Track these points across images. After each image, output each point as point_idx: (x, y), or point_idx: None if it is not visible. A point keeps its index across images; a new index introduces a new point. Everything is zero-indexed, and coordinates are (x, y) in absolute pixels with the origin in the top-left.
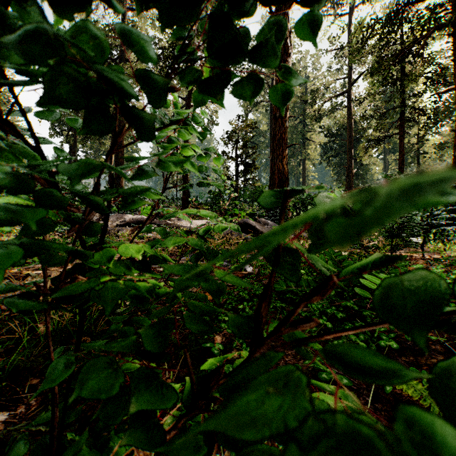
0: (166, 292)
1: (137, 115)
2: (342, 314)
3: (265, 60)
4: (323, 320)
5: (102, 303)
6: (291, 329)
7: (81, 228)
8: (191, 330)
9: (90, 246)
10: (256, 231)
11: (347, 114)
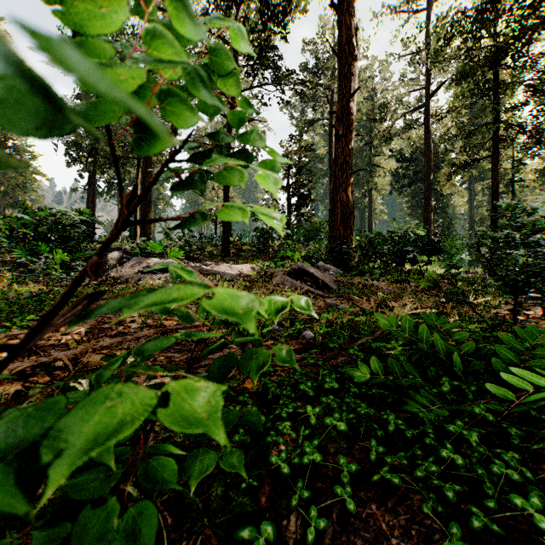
0: (108, 527)
1: None
2: (476, 436)
3: None
4: (448, 452)
5: None
6: None
7: None
8: None
9: None
10: (314, 279)
11: (424, 133)
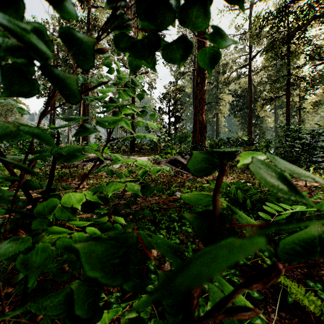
0: (109, 227)
1: (60, 77)
2: None
3: (195, 24)
4: None
5: (28, 271)
6: (226, 314)
7: (21, 185)
8: (123, 287)
9: (42, 192)
10: (183, 165)
11: (248, 80)
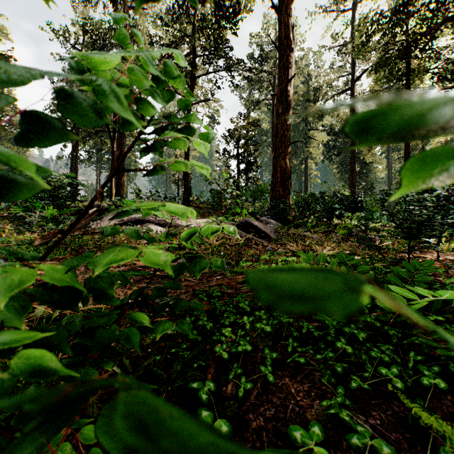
0: (115, 335)
1: None
2: (363, 334)
3: None
4: (342, 344)
5: None
6: None
7: None
8: None
9: None
10: (258, 230)
11: (350, 111)
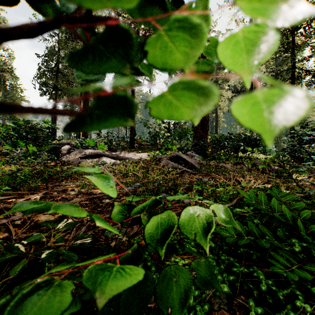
0: None
1: None
2: None
3: None
4: None
5: None
6: None
7: None
8: None
9: None
10: (186, 162)
11: None
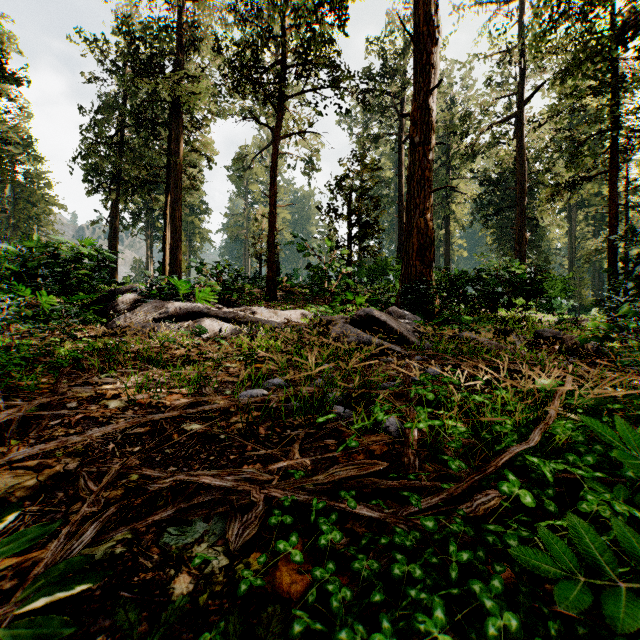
0: None
1: None
2: None
3: None
4: None
5: None
6: None
7: None
8: None
9: None
10: (387, 329)
11: (516, 148)
